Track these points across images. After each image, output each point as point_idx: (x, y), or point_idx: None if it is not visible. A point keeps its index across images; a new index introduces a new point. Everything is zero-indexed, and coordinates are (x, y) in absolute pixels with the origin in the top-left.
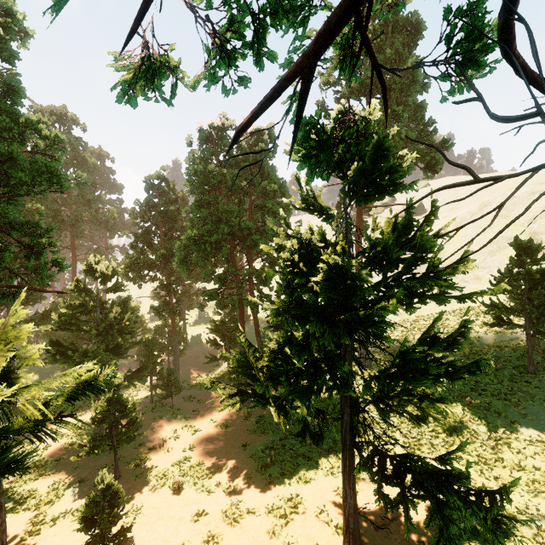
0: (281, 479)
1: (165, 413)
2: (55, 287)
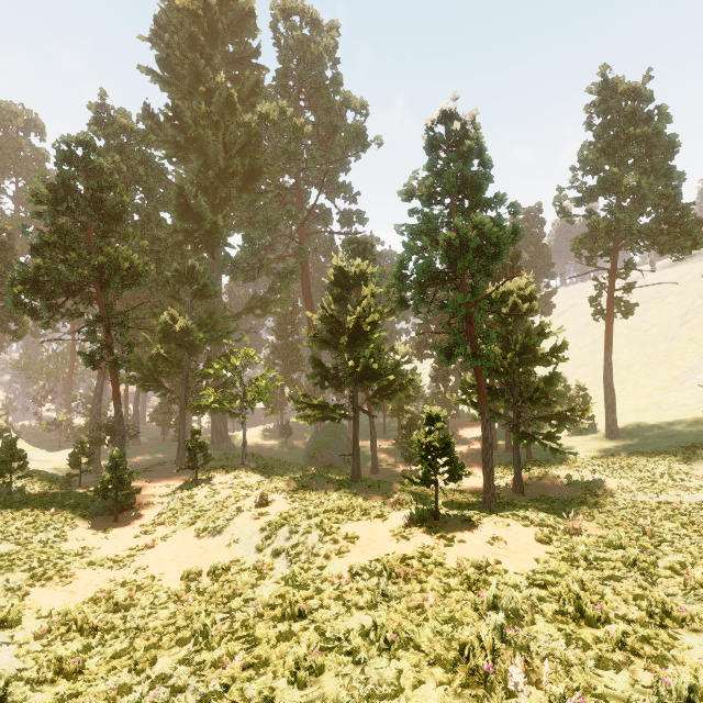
0: (500, 474)
1: None
2: None
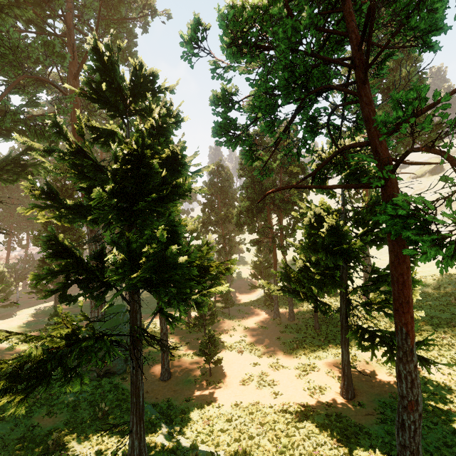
0: (303, 356)
1: (225, 317)
2: None
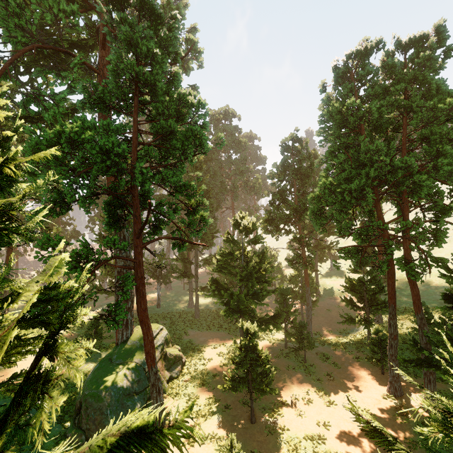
0: None
1: (298, 365)
2: (220, 237)
